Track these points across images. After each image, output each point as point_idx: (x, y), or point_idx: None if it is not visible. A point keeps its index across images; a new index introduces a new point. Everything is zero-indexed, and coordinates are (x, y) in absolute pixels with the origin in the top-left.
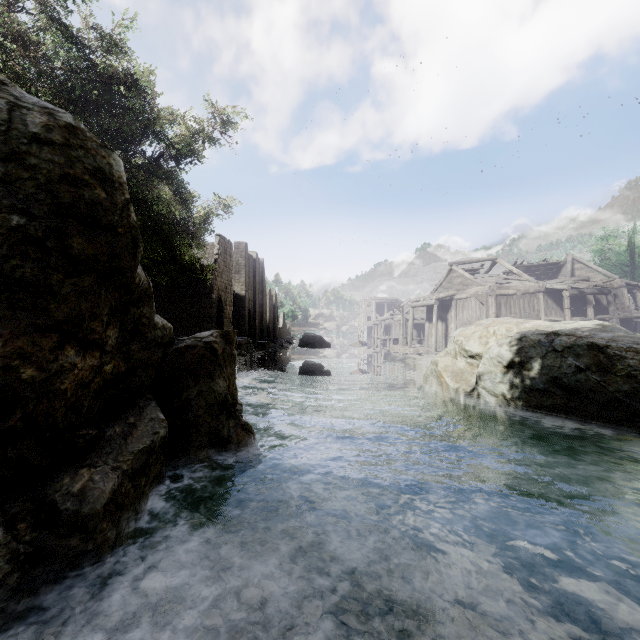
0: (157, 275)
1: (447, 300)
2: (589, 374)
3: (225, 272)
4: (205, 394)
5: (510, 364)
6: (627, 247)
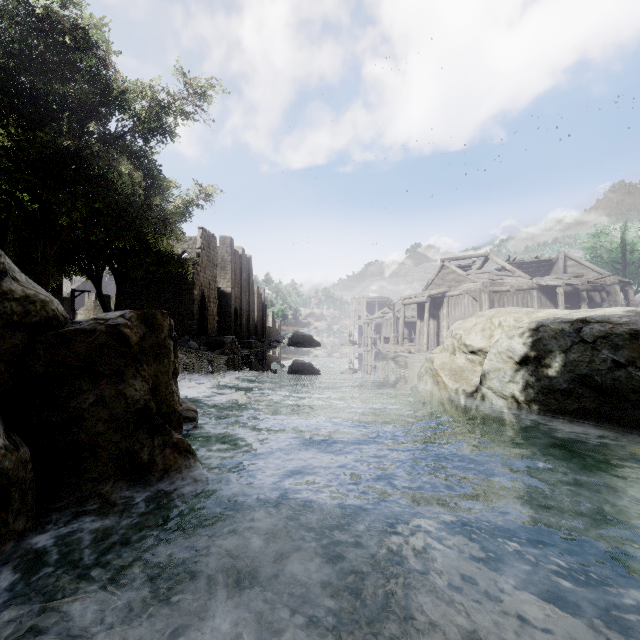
0: (131, 268)
1: (439, 297)
2: (632, 370)
3: (209, 267)
4: (109, 401)
5: (524, 359)
6: (619, 244)
